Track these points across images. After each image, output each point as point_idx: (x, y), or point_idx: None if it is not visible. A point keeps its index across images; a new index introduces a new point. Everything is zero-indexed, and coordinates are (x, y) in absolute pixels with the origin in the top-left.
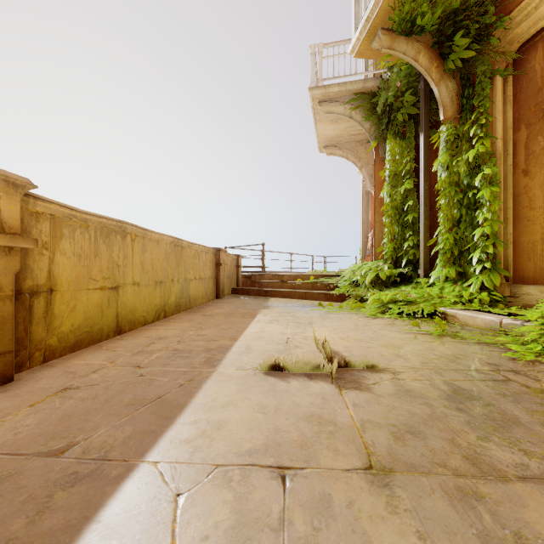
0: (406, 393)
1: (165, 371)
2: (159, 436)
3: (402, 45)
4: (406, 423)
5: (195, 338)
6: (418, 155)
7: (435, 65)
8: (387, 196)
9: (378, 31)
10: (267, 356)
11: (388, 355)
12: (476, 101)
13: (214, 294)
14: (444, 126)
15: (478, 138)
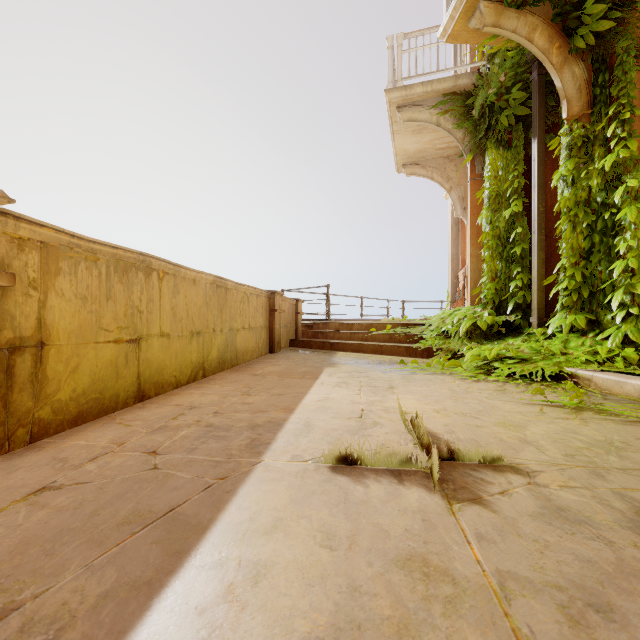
0: (559, 513)
1: (189, 460)
2: (155, 595)
3: (511, 20)
4: (580, 583)
5: (238, 408)
6: (528, 168)
7: (557, 45)
8: (486, 223)
9: (479, 4)
10: (334, 438)
11: (511, 441)
12: (615, 90)
13: (268, 347)
14: (568, 126)
15: (619, 139)
